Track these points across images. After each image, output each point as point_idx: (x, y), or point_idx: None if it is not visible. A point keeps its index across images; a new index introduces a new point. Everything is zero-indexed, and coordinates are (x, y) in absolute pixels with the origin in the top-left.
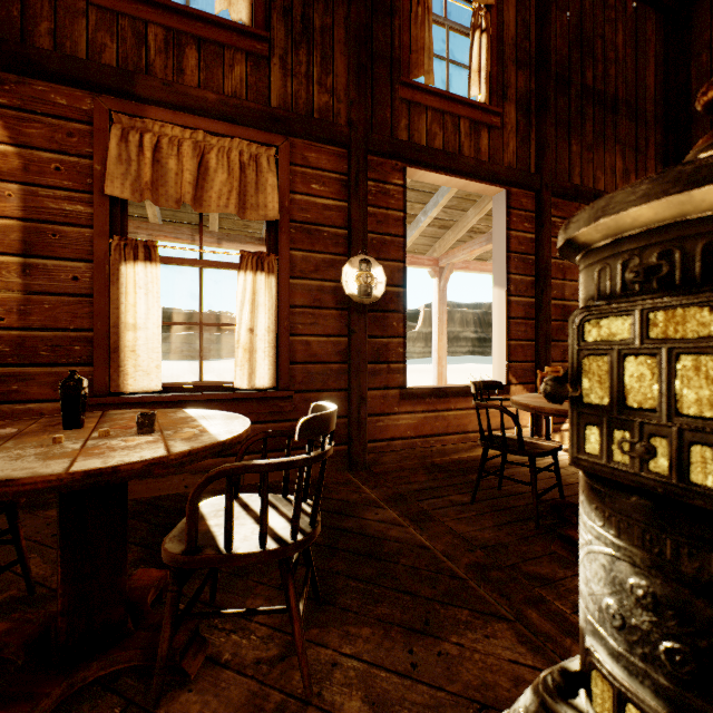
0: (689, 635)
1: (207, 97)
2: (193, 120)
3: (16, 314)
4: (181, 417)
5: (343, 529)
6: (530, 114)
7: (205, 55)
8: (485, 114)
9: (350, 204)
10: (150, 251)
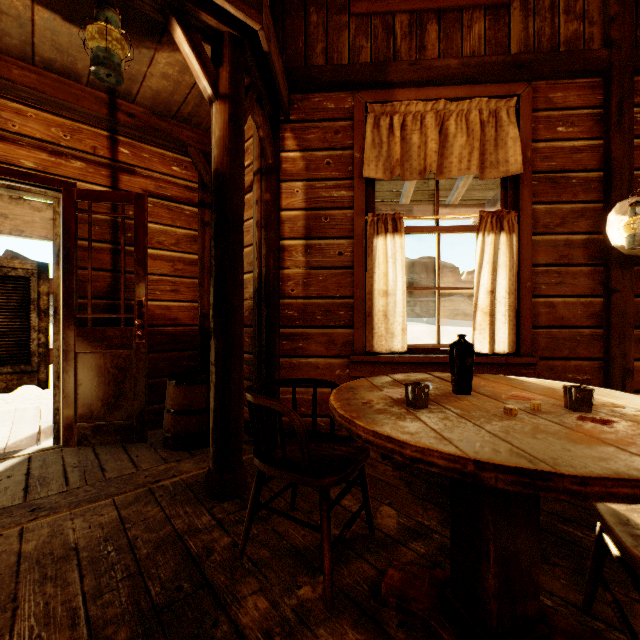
0: None
1: (449, 64)
2: (434, 92)
3: (301, 286)
4: (540, 387)
5: None
6: None
7: (444, 25)
8: None
9: (609, 140)
10: (396, 223)
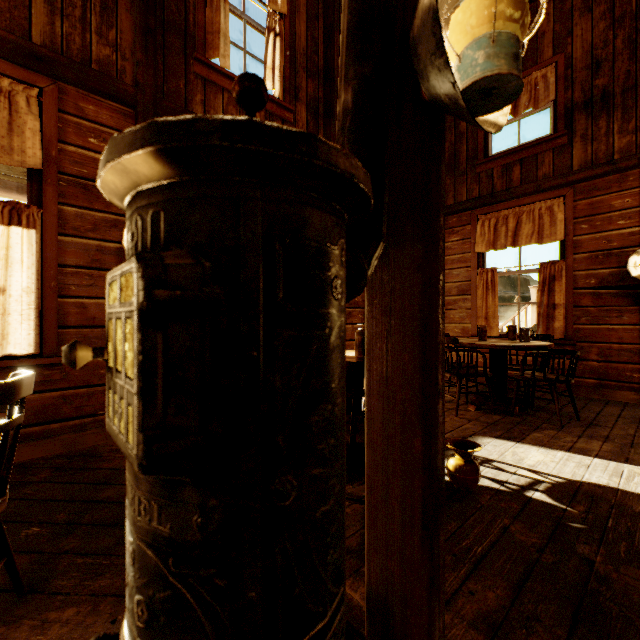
0: (145, 585)
1: None
2: None
3: None
4: None
5: (98, 501)
6: (319, 117)
7: None
8: (279, 108)
9: None
10: None
